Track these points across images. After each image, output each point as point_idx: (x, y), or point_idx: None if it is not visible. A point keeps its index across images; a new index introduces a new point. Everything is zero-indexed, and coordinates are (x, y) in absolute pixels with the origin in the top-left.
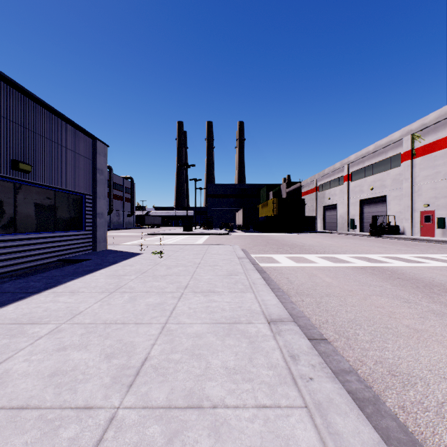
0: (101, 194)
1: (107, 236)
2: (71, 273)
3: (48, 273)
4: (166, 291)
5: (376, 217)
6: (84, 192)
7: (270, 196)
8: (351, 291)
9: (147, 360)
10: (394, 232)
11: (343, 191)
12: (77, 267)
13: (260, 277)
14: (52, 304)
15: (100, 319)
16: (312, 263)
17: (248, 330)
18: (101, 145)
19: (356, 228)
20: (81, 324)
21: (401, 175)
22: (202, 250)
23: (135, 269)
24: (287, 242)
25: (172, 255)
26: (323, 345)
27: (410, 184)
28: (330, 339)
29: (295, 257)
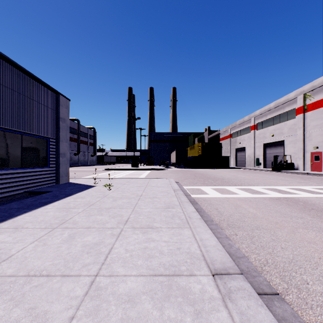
0: (63, 138)
1: (68, 171)
2: (27, 205)
3: (7, 205)
4: (106, 227)
5: (276, 157)
6: (48, 136)
7: (196, 141)
8: (277, 223)
9: None
10: (290, 168)
11: (251, 137)
12: (35, 199)
13: (194, 210)
14: None
15: (25, 268)
16: (234, 194)
17: (191, 288)
18: (63, 99)
19: (260, 165)
20: None
21: (295, 125)
22: (144, 183)
23: (85, 201)
24: (210, 176)
25: (119, 188)
26: (278, 304)
27: (302, 132)
28: (278, 289)
29: (219, 188)
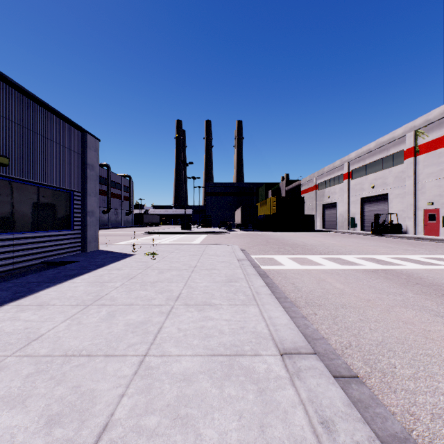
0: (92, 191)
1: (98, 235)
2: (49, 279)
3: (23, 279)
4: (153, 304)
5: (378, 216)
6: (72, 189)
7: (269, 194)
8: (369, 301)
9: (107, 430)
10: (397, 231)
11: (344, 189)
12: (58, 272)
13: (263, 284)
14: (8, 324)
15: (60, 348)
16: (318, 265)
17: (255, 368)
18: (92, 139)
19: (357, 227)
20: (33, 357)
21: (403, 173)
22: (199, 250)
23: (123, 273)
24: (288, 242)
25: (166, 257)
26: (356, 387)
27: (413, 182)
28: (359, 373)
29: (298, 258)
